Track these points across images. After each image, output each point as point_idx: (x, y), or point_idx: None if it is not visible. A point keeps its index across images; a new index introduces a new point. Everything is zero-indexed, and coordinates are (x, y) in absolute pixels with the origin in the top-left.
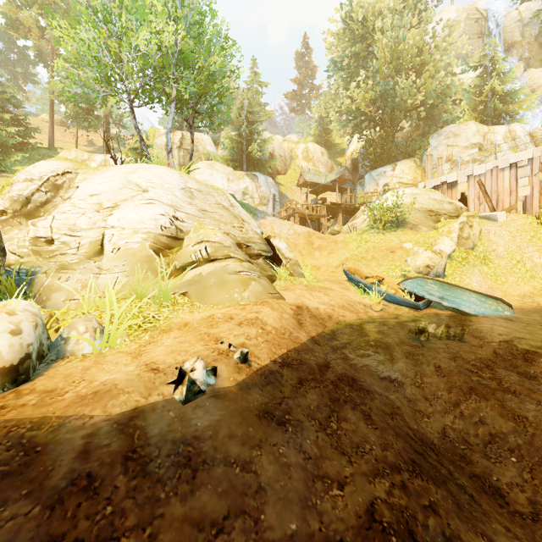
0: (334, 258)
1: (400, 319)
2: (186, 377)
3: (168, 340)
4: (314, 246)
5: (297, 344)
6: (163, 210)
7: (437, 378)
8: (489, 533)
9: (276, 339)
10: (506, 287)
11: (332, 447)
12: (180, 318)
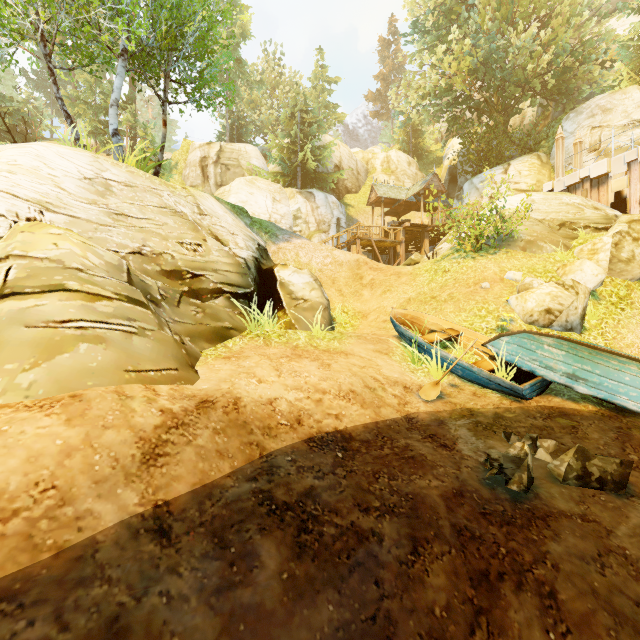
0: (390, 299)
1: (476, 422)
2: None
3: None
4: (364, 281)
5: (34, 556)
6: (7, 207)
7: None
8: None
9: None
10: None
11: None
12: None
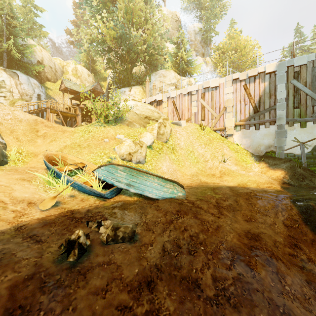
0: (55, 145)
1: (72, 218)
2: None
3: None
4: (39, 133)
5: None
6: None
7: None
8: None
9: None
10: (184, 169)
11: None
12: None
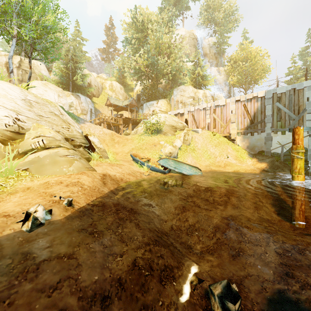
0: (126, 148)
1: (157, 179)
2: (31, 216)
3: (14, 198)
4: (115, 141)
5: (102, 194)
6: (7, 113)
7: (170, 204)
8: (183, 261)
9: (90, 192)
10: (200, 162)
11: (118, 240)
12: (24, 184)
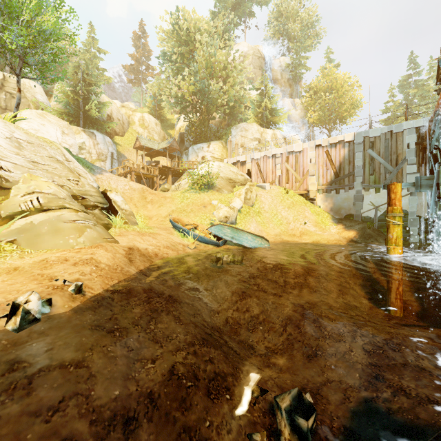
0: (163, 210)
1: (207, 253)
2: (20, 308)
3: None
4: (147, 200)
5: (127, 276)
6: None
7: (225, 289)
8: (240, 366)
9: (109, 273)
10: (268, 230)
11: (149, 340)
12: (9, 263)
